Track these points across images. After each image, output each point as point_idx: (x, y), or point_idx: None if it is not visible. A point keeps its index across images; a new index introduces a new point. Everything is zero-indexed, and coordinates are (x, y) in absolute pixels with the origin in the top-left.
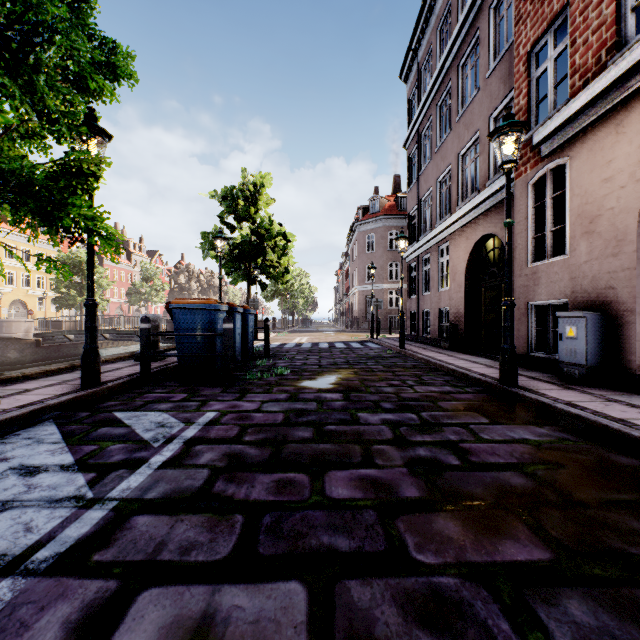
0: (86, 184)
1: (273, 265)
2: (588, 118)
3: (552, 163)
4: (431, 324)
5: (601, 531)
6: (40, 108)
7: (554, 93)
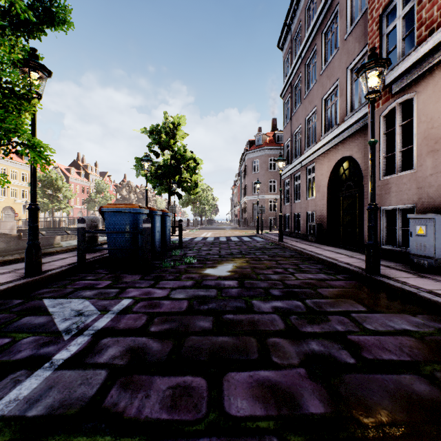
0: (18, 104)
1: (186, 181)
2: (434, 59)
3: (401, 98)
4: (301, 223)
5: None
6: None
7: (402, 44)
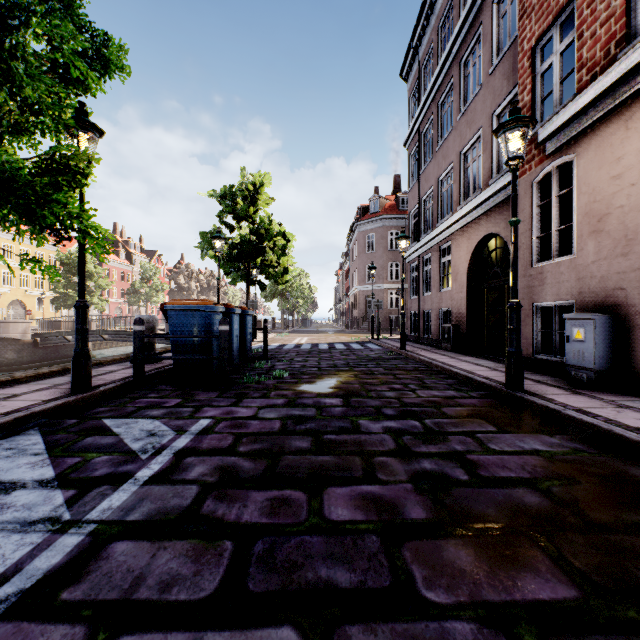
0: (74, 180)
1: (272, 265)
2: (596, 113)
3: (558, 160)
4: (432, 325)
5: (630, 561)
6: (21, 99)
7: (560, 88)
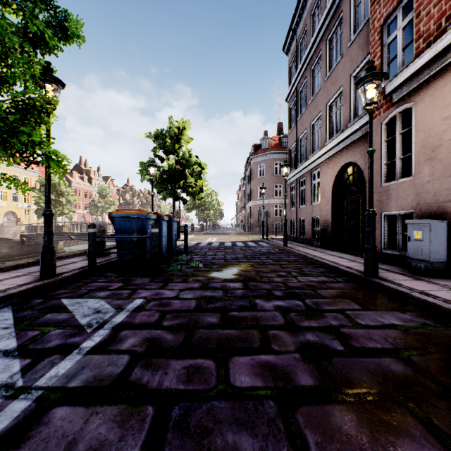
0: (39, 118)
1: (191, 186)
2: (431, 71)
3: (401, 107)
4: (306, 228)
5: None
6: None
7: (402, 54)
